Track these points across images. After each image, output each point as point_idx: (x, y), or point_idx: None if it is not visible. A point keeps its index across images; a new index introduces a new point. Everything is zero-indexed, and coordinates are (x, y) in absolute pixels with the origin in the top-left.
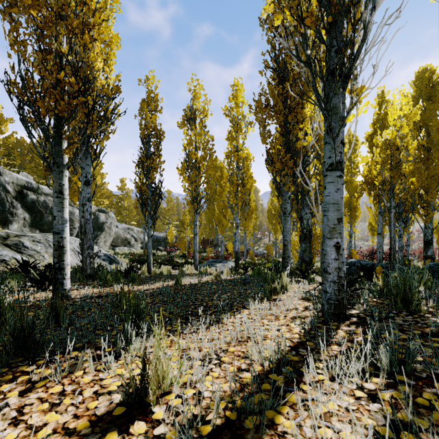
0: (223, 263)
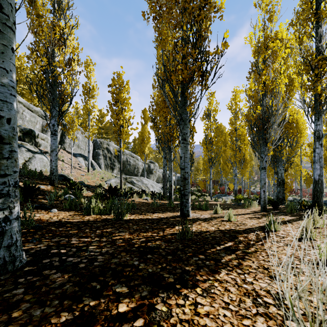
0: (227, 197)
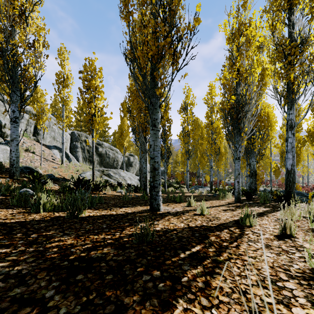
0: (203, 188)
